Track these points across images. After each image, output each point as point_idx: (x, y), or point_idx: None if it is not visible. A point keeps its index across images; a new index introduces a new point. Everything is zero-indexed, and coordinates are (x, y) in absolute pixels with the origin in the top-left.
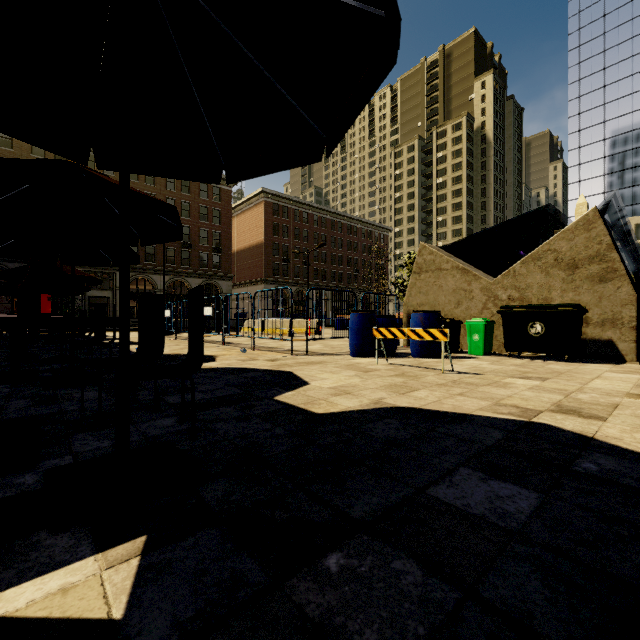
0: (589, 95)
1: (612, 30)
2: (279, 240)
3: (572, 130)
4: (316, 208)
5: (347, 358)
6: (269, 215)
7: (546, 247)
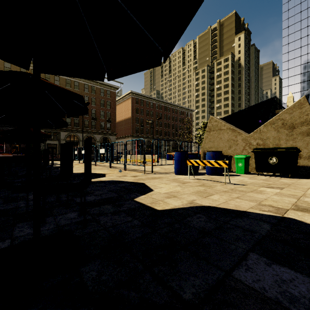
0: (293, 43)
1: (305, 10)
2: (139, 116)
3: (284, 60)
4: (157, 100)
5: (173, 175)
6: (134, 104)
7: (277, 117)
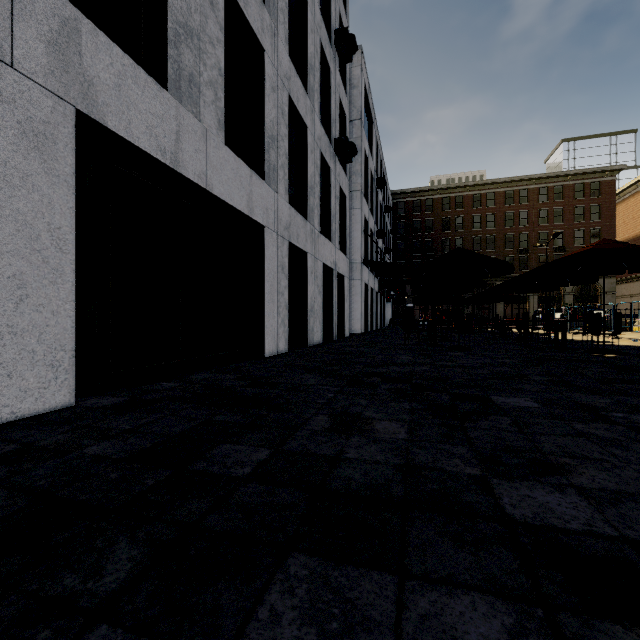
0: None
1: None
2: None
3: None
4: None
5: None
6: None
7: None
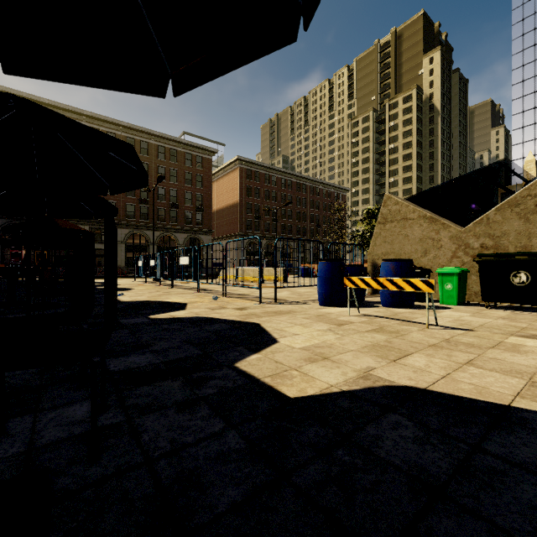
0: (532, 64)
1: None
2: (252, 200)
3: (515, 96)
4: (283, 172)
5: (316, 307)
6: (243, 179)
7: (525, 192)
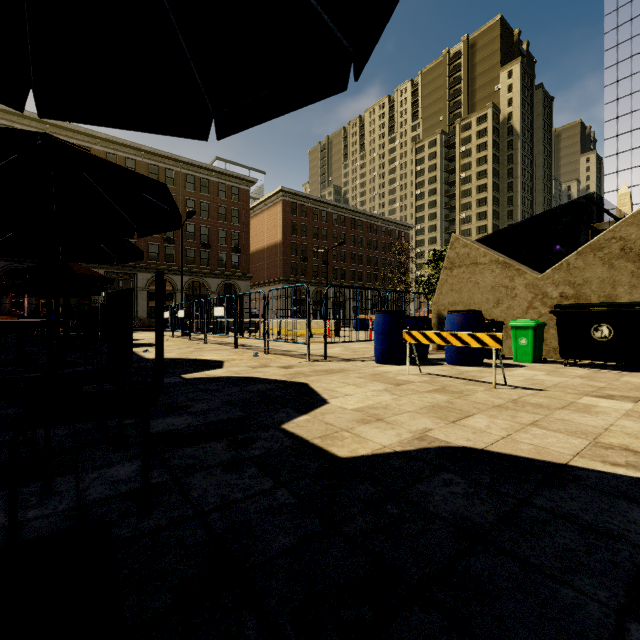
0: (628, 79)
1: None
2: (298, 239)
3: (608, 117)
4: (335, 206)
5: (372, 365)
6: (287, 214)
7: (609, 235)
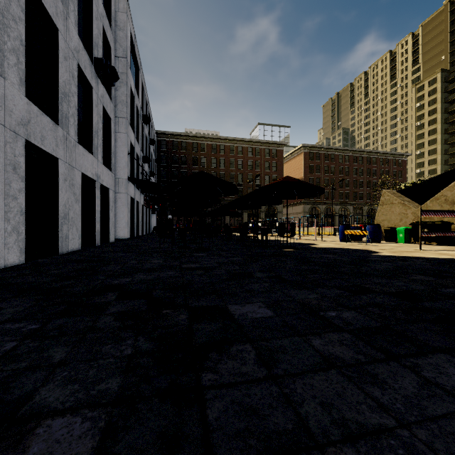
0: None
1: None
2: (313, 175)
3: None
4: (341, 150)
5: (337, 242)
6: (306, 160)
7: (441, 194)
